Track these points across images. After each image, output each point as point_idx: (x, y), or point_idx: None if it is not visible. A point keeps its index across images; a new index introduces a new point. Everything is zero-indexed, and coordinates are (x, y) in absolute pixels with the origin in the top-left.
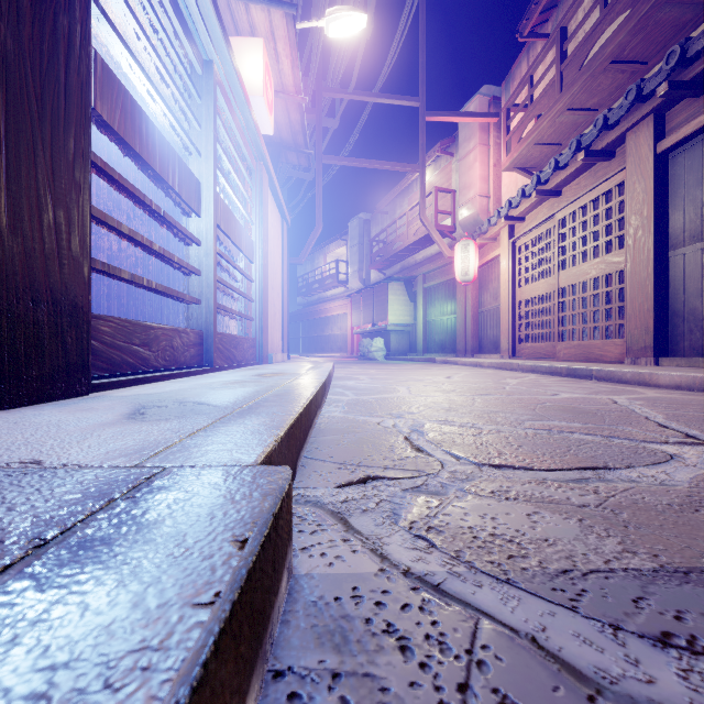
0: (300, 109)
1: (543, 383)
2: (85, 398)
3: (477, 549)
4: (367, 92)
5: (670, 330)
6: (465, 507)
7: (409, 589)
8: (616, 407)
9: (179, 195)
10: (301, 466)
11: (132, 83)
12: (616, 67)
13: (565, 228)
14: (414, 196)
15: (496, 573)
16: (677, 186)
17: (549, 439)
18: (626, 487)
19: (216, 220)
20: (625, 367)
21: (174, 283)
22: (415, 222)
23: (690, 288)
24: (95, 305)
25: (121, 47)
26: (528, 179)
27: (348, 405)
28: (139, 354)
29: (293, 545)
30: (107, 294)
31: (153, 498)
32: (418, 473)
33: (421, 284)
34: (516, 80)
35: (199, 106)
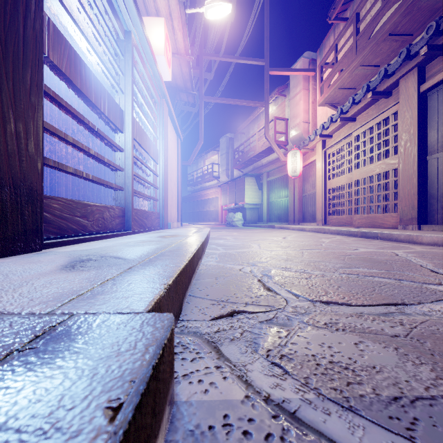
0: (189, 65)
1: (346, 241)
2: (37, 253)
3: (322, 376)
4: (232, 56)
5: (428, 207)
6: (307, 337)
7: (271, 416)
8: (398, 258)
9: (108, 118)
10: (186, 303)
11: (79, 46)
12: (392, 38)
13: (359, 141)
14: (261, 122)
15: (340, 400)
16: (432, 114)
17: (358, 281)
18: (423, 320)
19: (133, 135)
20: (399, 231)
21: (108, 177)
22: (262, 139)
23: (441, 180)
24: (57, 191)
25: (67, 17)
26: (334, 111)
27: (219, 256)
28: (80, 223)
29: (177, 371)
30: (65, 184)
31: (48, 350)
32: (270, 308)
33: (266, 178)
34: (326, 48)
35: (122, 60)
